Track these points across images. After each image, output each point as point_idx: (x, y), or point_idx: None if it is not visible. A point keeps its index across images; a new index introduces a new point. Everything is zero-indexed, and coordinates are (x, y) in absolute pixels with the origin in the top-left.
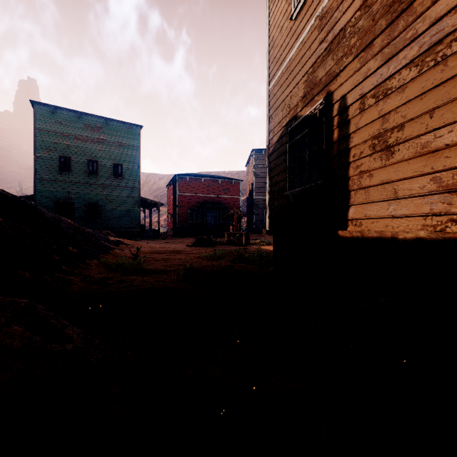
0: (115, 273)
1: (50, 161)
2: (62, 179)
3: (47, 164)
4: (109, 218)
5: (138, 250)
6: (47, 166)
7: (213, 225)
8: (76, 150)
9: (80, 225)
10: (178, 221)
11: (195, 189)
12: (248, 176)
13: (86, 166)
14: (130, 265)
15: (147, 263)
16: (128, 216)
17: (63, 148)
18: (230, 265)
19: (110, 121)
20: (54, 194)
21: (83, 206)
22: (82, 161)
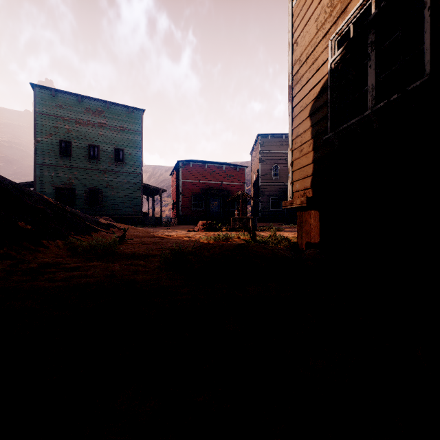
0: (75, 258)
1: (50, 145)
2: (62, 164)
3: (47, 149)
4: (110, 205)
5: (125, 231)
6: (47, 151)
7: (217, 213)
8: (76, 134)
9: (81, 211)
10: (181, 208)
11: (198, 176)
12: (253, 163)
13: (87, 150)
14: (100, 247)
15: (130, 247)
16: (130, 203)
17: (63, 132)
18: (243, 245)
19: (111, 105)
20: (55, 179)
21: (84, 191)
22: (83, 145)
